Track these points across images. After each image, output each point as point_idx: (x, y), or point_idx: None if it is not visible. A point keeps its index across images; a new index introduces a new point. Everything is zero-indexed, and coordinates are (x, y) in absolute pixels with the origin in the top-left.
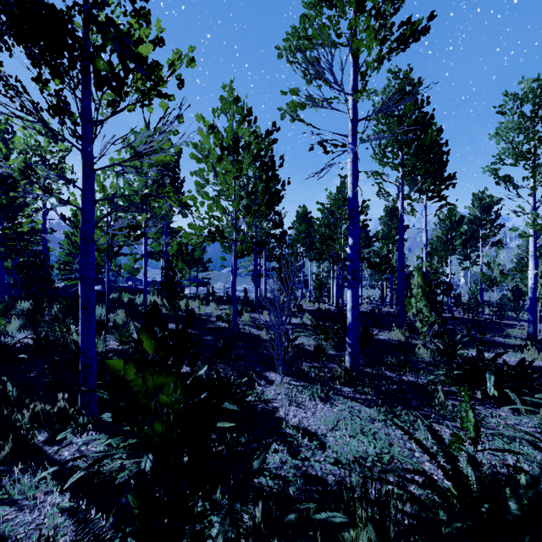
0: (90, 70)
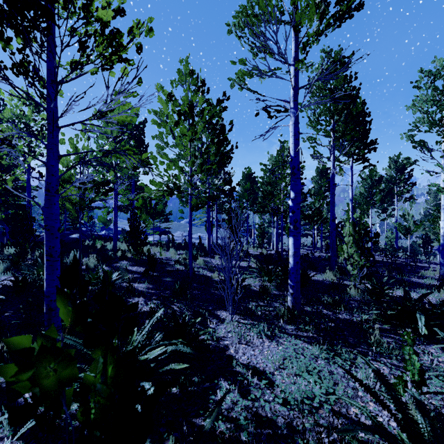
0: (54, 35)
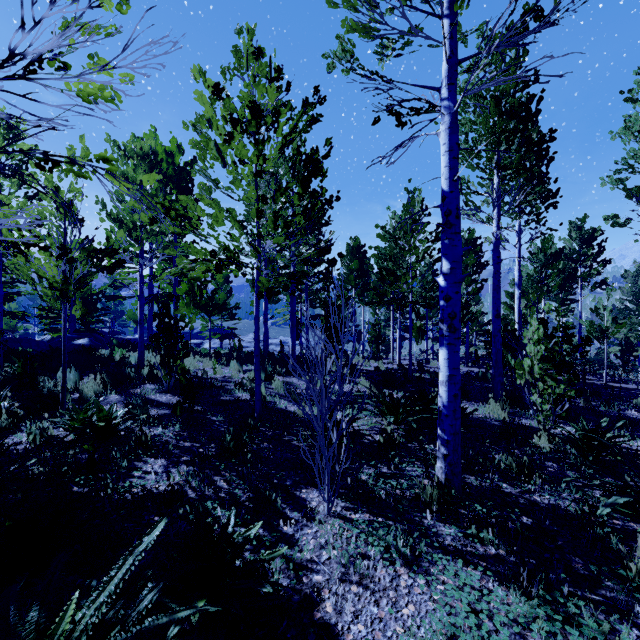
0: None
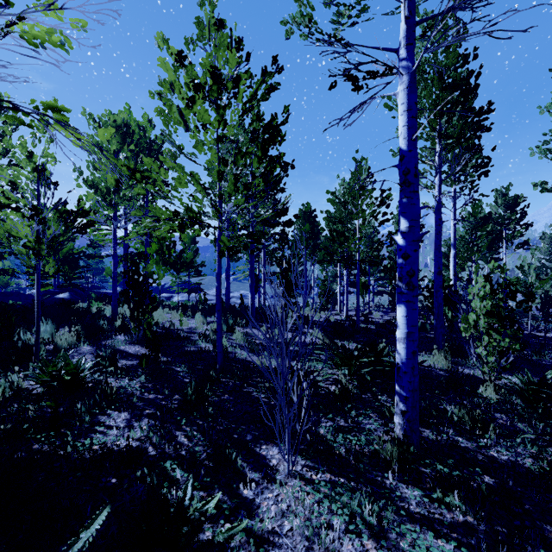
0: None
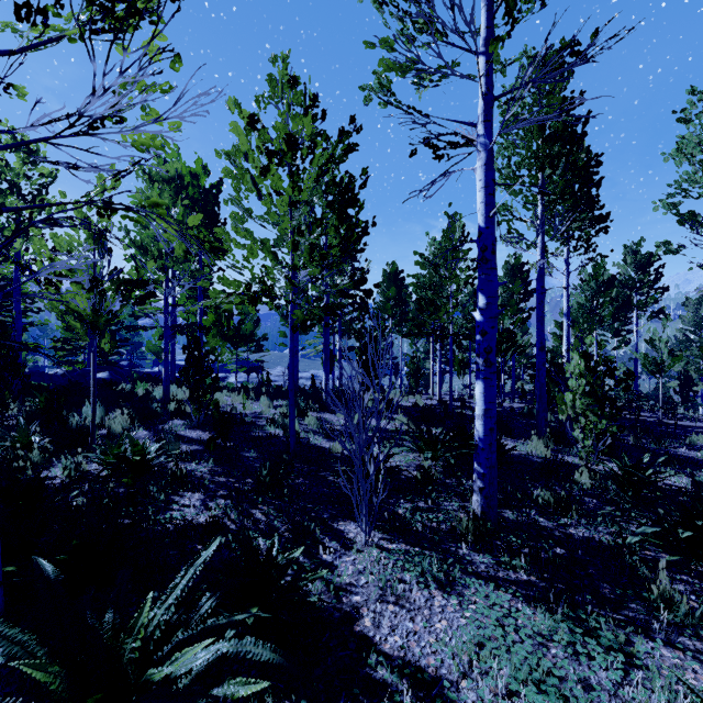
0: None
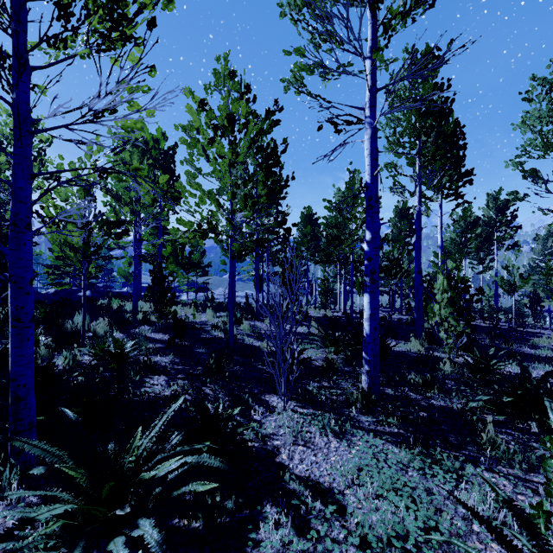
0: None
